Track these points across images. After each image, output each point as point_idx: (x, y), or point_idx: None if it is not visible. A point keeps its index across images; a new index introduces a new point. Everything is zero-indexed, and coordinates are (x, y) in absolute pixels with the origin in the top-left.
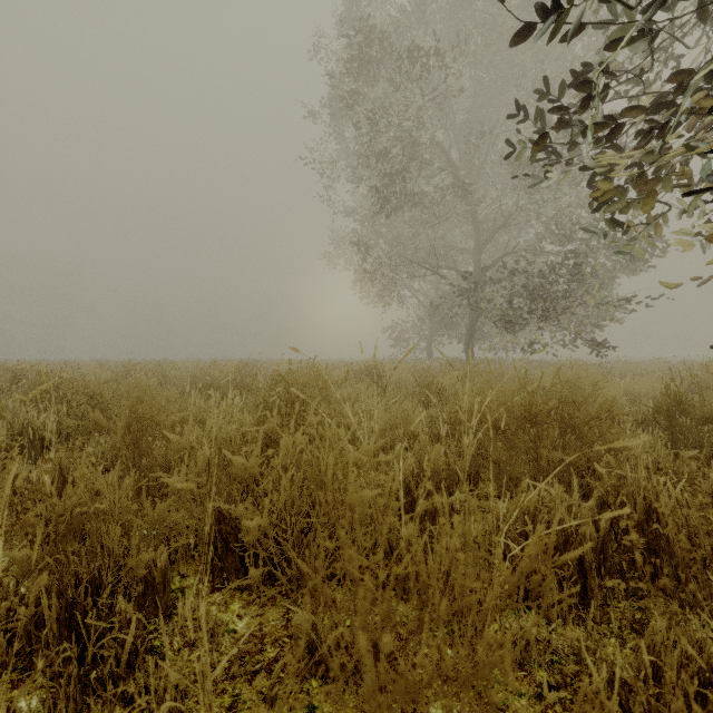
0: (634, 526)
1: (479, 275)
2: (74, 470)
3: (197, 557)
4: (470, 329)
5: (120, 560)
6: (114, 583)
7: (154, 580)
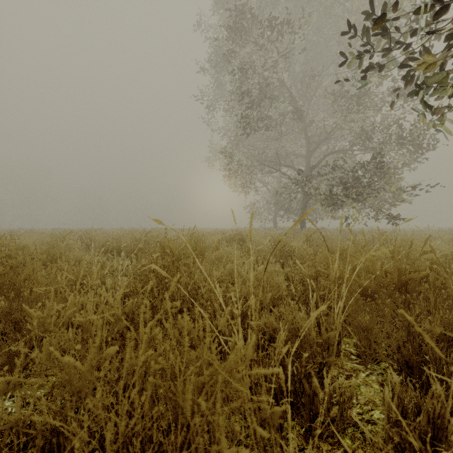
0: None
1: (309, 172)
2: None
3: None
4: (303, 208)
5: None
6: None
7: None
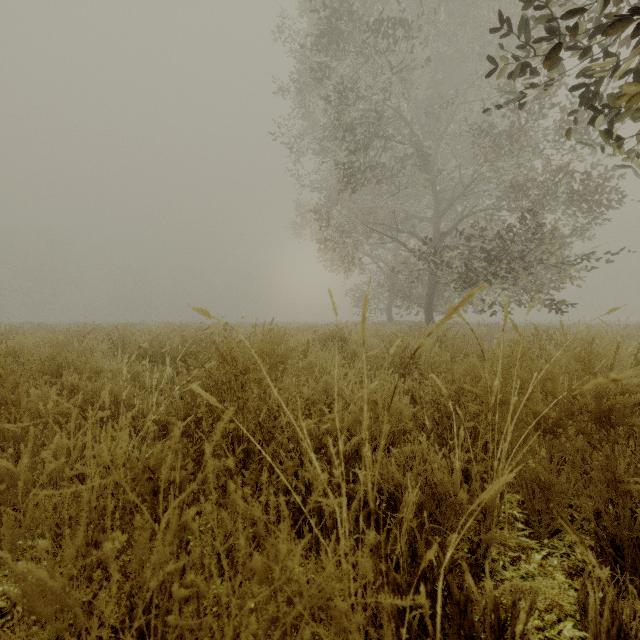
0: None
1: (438, 242)
2: None
3: None
4: (430, 293)
5: None
6: None
7: None
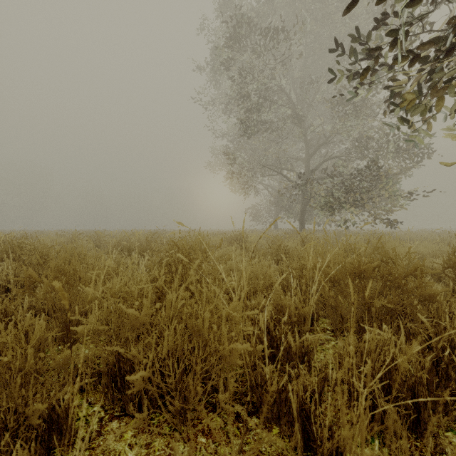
0: (450, 363)
1: (308, 175)
2: (16, 313)
3: (101, 388)
4: (302, 210)
5: (20, 409)
6: (15, 427)
7: (58, 416)
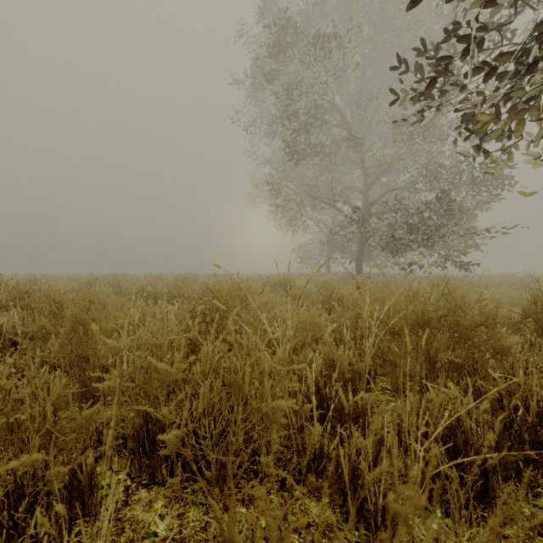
0: (525, 425)
1: (367, 208)
2: (26, 370)
3: (127, 454)
4: (360, 250)
5: (39, 472)
6: (33, 493)
7: (80, 483)
